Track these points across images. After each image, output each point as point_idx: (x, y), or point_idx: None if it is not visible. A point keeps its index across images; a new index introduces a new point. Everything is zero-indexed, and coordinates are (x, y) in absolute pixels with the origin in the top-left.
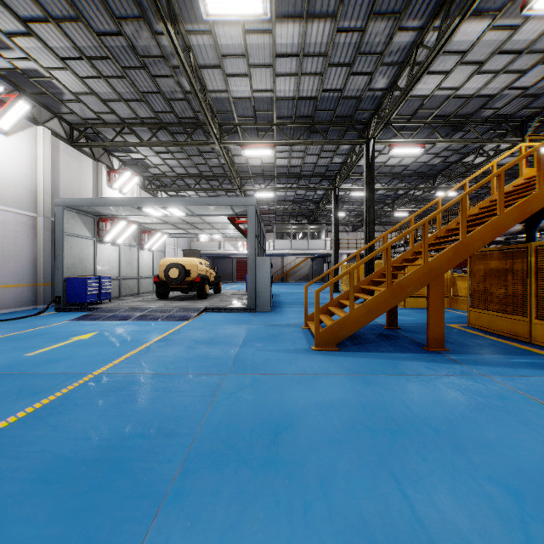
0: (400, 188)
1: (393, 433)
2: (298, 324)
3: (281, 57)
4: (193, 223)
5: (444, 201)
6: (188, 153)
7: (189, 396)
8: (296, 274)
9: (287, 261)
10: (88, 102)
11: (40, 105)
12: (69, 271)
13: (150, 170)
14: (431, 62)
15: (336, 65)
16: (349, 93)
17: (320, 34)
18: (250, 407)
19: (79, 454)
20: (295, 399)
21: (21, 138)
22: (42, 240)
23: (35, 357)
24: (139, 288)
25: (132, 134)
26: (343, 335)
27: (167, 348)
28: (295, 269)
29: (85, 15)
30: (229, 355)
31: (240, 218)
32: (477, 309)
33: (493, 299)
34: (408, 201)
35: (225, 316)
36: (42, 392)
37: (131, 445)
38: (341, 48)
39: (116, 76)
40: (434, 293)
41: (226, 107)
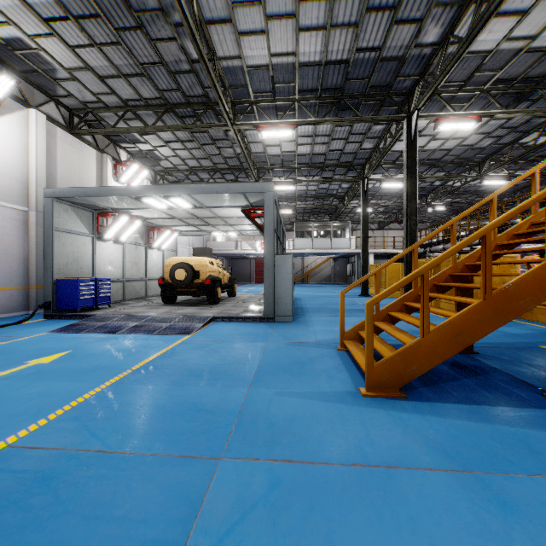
0: (440, 177)
1: None
2: (330, 342)
3: (307, 1)
4: (203, 217)
5: (487, 192)
6: (199, 141)
7: (131, 541)
8: (317, 276)
9: (308, 261)
10: (85, 80)
11: (33, 86)
12: (60, 272)
13: (161, 163)
14: None
15: (376, 9)
16: (390, 52)
17: None
18: None
19: None
20: None
21: (9, 122)
22: (34, 237)
23: None
24: (147, 291)
25: (137, 120)
26: (412, 373)
27: (144, 386)
28: (316, 269)
29: None
30: (231, 405)
31: (256, 209)
32: None
33: None
34: (446, 192)
35: (237, 328)
36: None
37: None
38: None
39: (110, 42)
40: None
41: (240, 80)
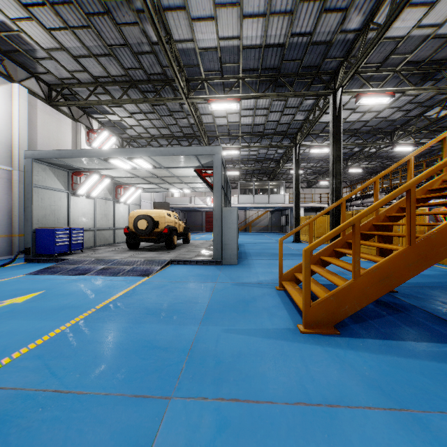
0: (359, 144)
1: None
2: (270, 282)
3: None
4: (162, 176)
5: (397, 157)
6: (159, 113)
7: None
8: (257, 226)
9: (249, 214)
10: (61, 59)
11: (16, 64)
12: (39, 222)
13: (127, 131)
14: None
15: None
16: (319, 37)
17: None
18: None
19: None
20: None
21: None
22: (17, 192)
23: None
24: (115, 238)
25: (106, 94)
26: (345, 312)
27: (105, 324)
28: (256, 220)
29: None
30: (183, 342)
31: (206, 170)
32: None
33: None
34: (363, 157)
35: (190, 270)
36: None
37: None
38: None
39: (81, 26)
40: None
41: (193, 60)
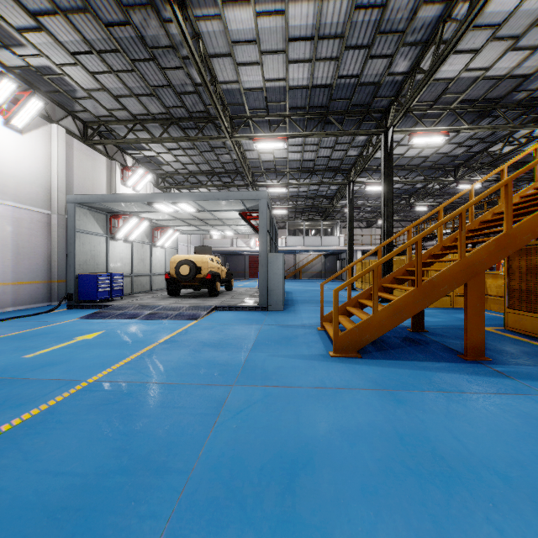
0: (419, 181)
1: (447, 481)
2: (313, 325)
3: (295, 41)
4: (204, 219)
5: (466, 194)
6: (199, 149)
7: (189, 414)
8: (308, 271)
9: (300, 258)
10: (100, 99)
11: (54, 104)
12: (81, 268)
13: (163, 167)
14: (461, 37)
15: (353, 47)
16: (367, 78)
17: (337, 13)
18: (259, 432)
19: (44, 497)
20: (314, 423)
21: (35, 137)
22: (56, 237)
23: (33, 359)
24: (152, 285)
25: (144, 131)
26: (366, 340)
27: (172, 352)
28: (307, 265)
29: (92, 5)
30: (237, 361)
31: (251, 213)
32: (516, 311)
33: (537, 300)
34: (427, 194)
35: (236, 315)
36: (28, 403)
37: (109, 486)
38: (359, 28)
39: (126, 70)
40: (473, 293)
41: (237, 99)
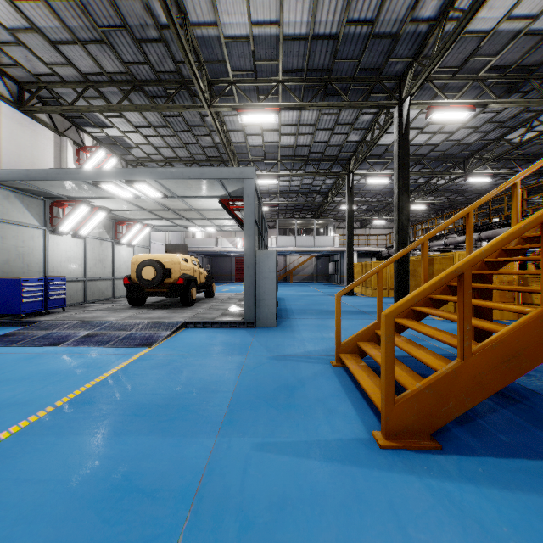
0: (425, 173)
1: None
2: (322, 354)
3: None
4: (177, 209)
5: (468, 191)
6: (174, 128)
7: None
8: (299, 274)
9: (290, 260)
10: (33, 46)
11: None
12: (0, 270)
13: (133, 152)
14: None
15: None
16: (383, 27)
17: None
18: None
19: None
20: None
21: None
22: None
23: None
24: (115, 291)
25: (101, 99)
26: (448, 412)
27: (60, 439)
28: (298, 268)
29: None
30: (186, 475)
31: (235, 200)
32: None
33: None
34: (430, 190)
35: (211, 336)
36: None
37: None
38: None
39: None
40: None
41: (216, 54)
